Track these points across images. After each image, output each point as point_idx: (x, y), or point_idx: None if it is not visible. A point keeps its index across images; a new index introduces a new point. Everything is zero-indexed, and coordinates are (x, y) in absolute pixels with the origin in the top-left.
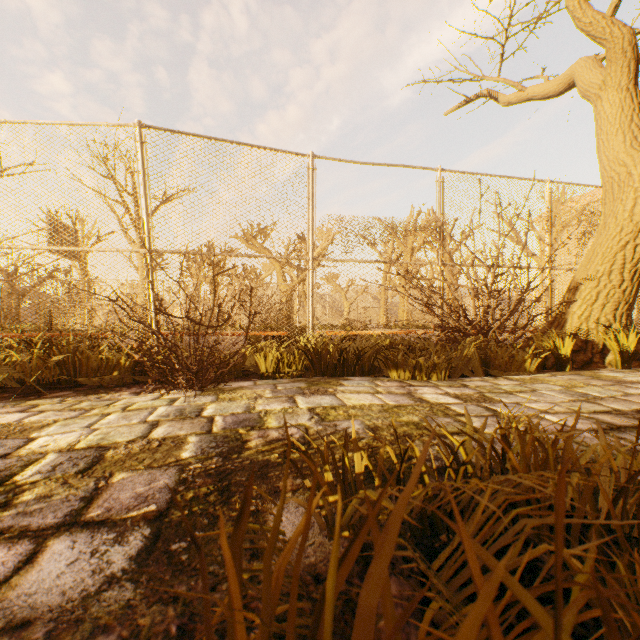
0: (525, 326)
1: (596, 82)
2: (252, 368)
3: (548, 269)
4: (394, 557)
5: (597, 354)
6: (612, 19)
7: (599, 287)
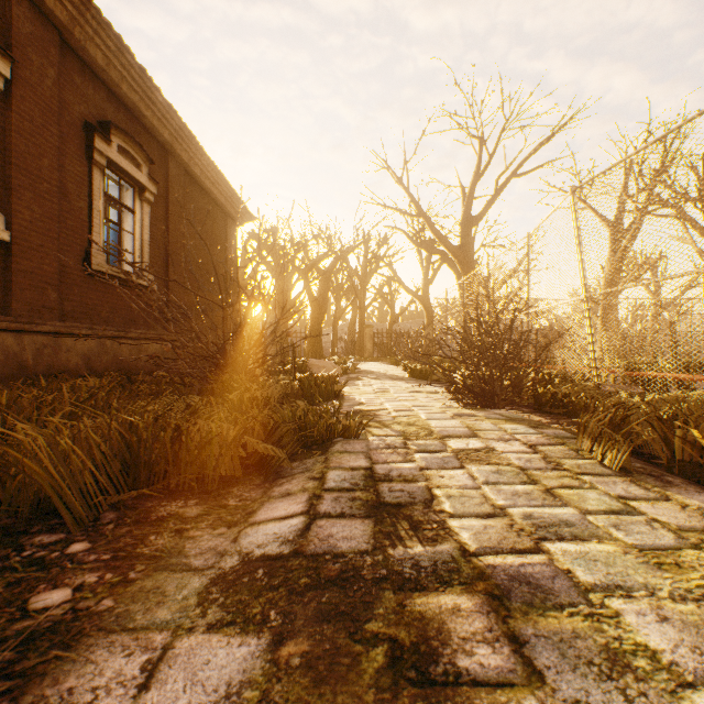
0: None
1: None
2: None
3: None
4: None
5: None
6: None
7: None
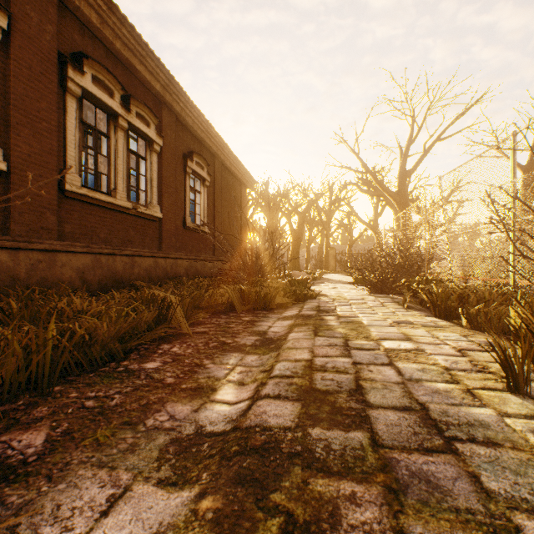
0: None
1: None
2: None
3: None
4: None
5: None
6: None
7: None
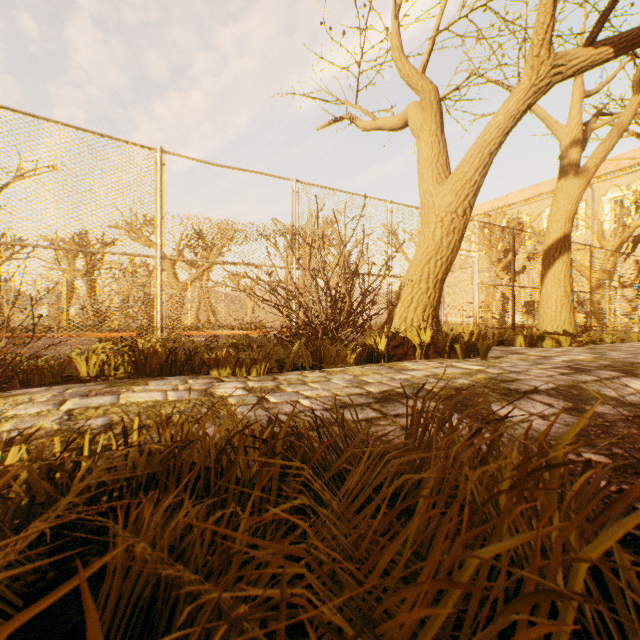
0: (361, 325)
1: (418, 124)
2: (78, 372)
3: (389, 277)
4: (5, 534)
5: (411, 348)
6: (423, 76)
7: (413, 293)
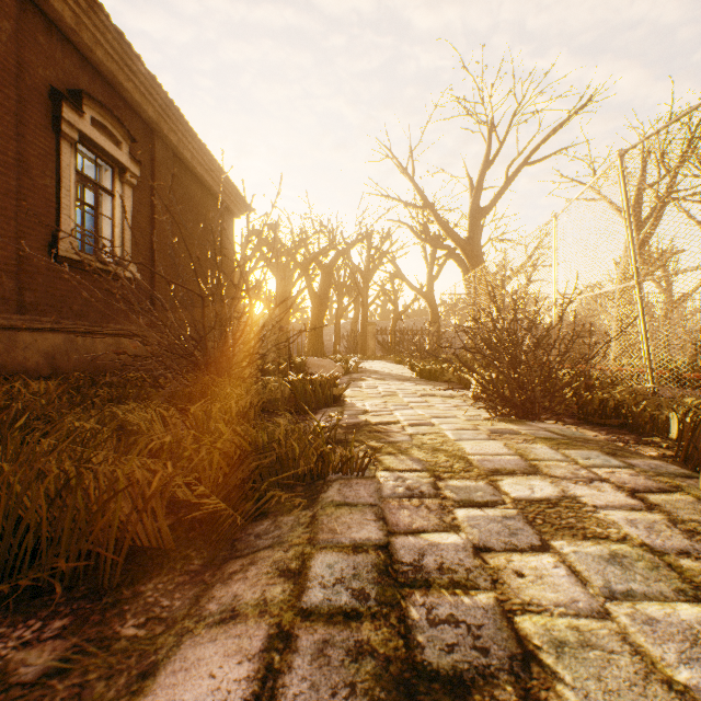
0: None
1: None
2: None
3: None
4: None
5: None
6: None
7: None
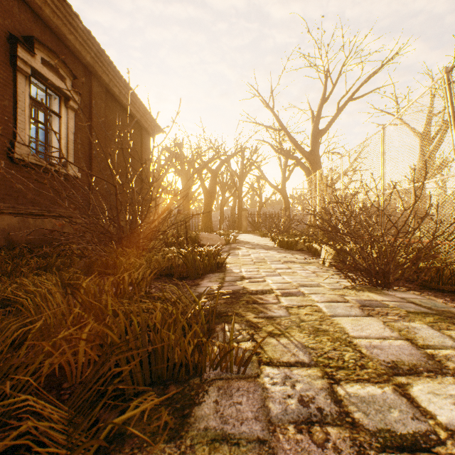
0: None
1: None
2: None
3: None
4: None
5: None
6: None
7: None
